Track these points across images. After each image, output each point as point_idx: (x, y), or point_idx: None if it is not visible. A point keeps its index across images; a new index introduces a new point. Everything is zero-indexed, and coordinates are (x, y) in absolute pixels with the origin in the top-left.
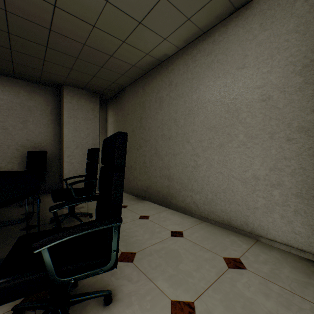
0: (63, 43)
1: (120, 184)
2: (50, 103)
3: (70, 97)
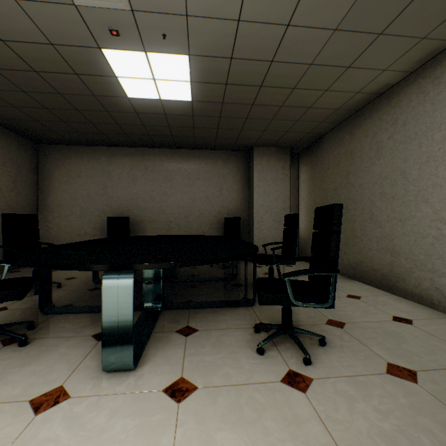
0: (261, 111)
1: (336, 244)
2: (240, 168)
3: (260, 158)
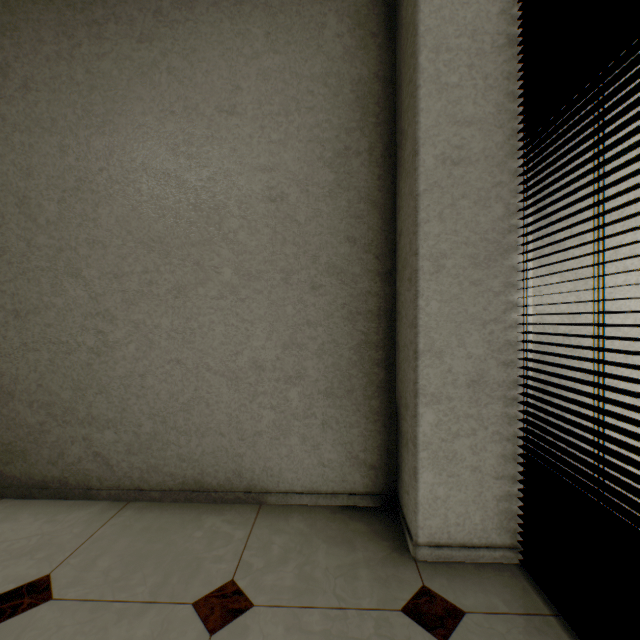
0: None
1: None
2: None
3: None
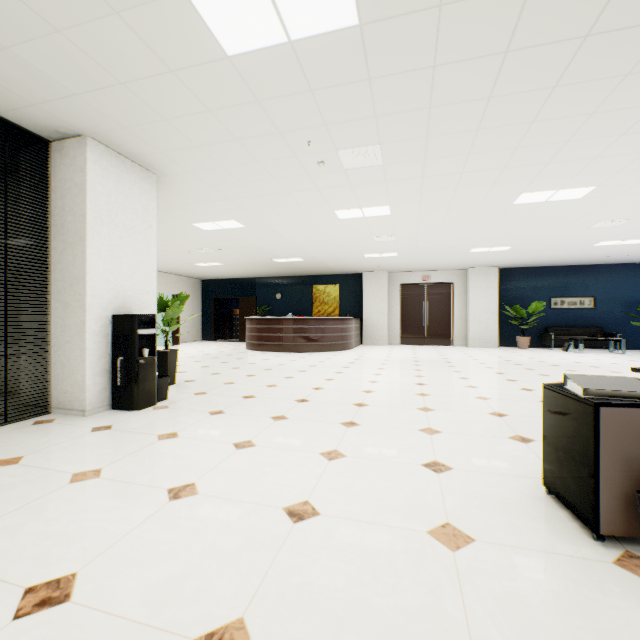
0: None
1: None
2: None
3: None
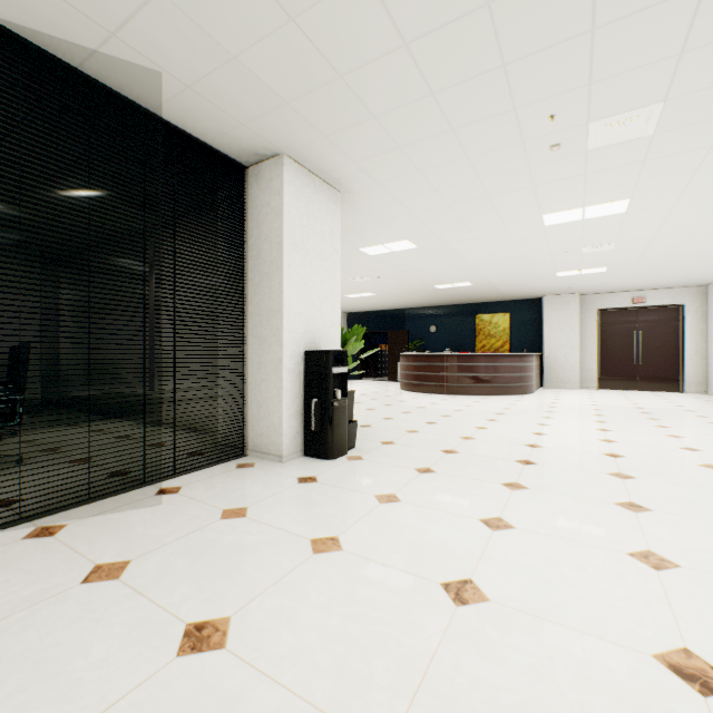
0: None
1: (26, 374)
2: None
3: None
